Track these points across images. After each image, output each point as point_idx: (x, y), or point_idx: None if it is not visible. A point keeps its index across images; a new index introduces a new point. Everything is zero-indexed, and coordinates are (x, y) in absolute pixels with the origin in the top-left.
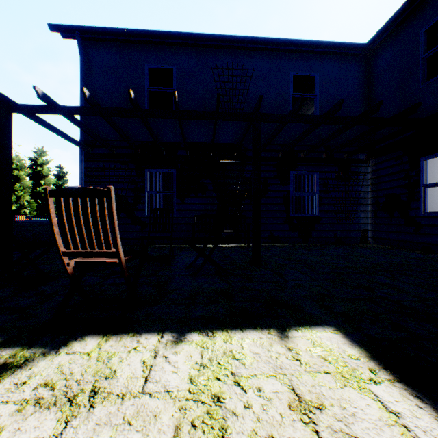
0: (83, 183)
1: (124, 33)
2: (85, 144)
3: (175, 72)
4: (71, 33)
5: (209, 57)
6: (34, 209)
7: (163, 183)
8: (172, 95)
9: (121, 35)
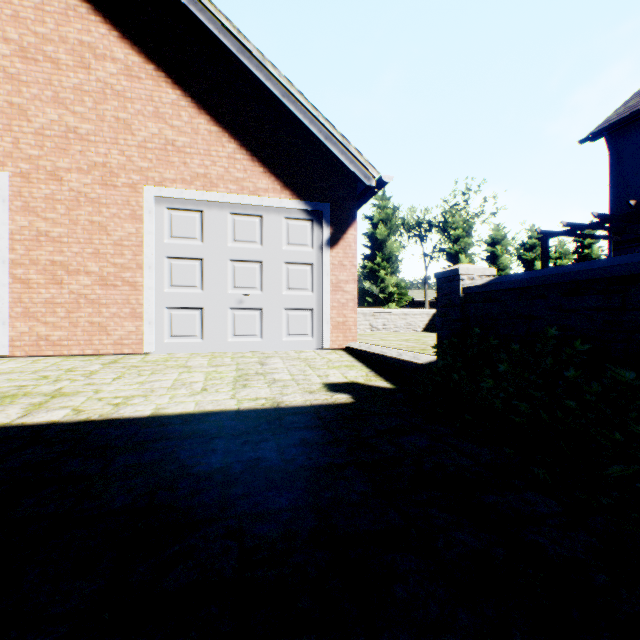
0: None
1: None
2: (613, 233)
3: None
4: (597, 136)
5: None
6: None
7: None
8: None
9: None
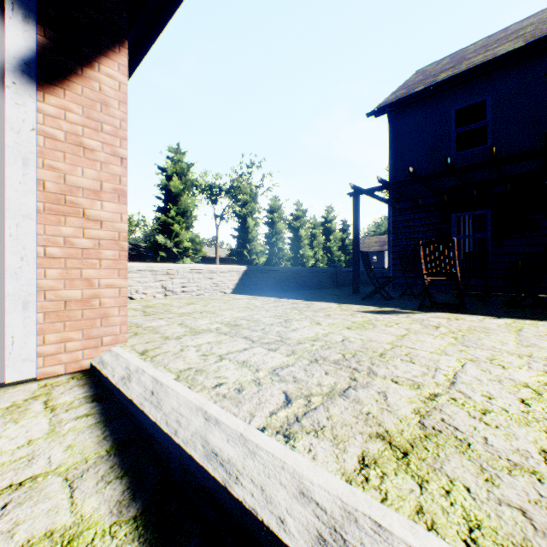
0: (391, 235)
1: (429, 90)
2: (392, 201)
3: (489, 101)
4: (382, 112)
5: (542, 63)
6: (325, 262)
7: (473, 226)
8: (483, 119)
9: (426, 93)
